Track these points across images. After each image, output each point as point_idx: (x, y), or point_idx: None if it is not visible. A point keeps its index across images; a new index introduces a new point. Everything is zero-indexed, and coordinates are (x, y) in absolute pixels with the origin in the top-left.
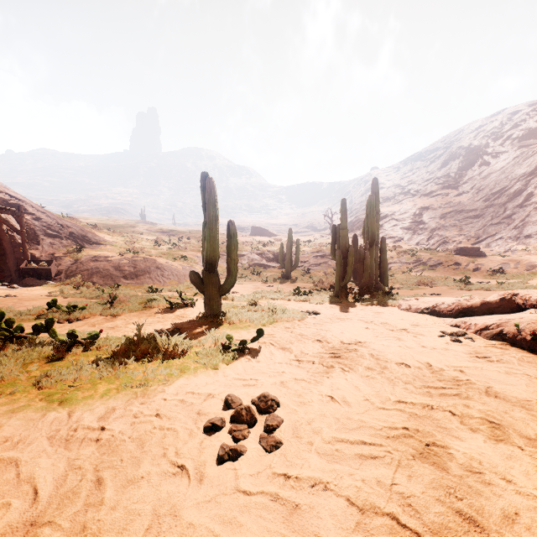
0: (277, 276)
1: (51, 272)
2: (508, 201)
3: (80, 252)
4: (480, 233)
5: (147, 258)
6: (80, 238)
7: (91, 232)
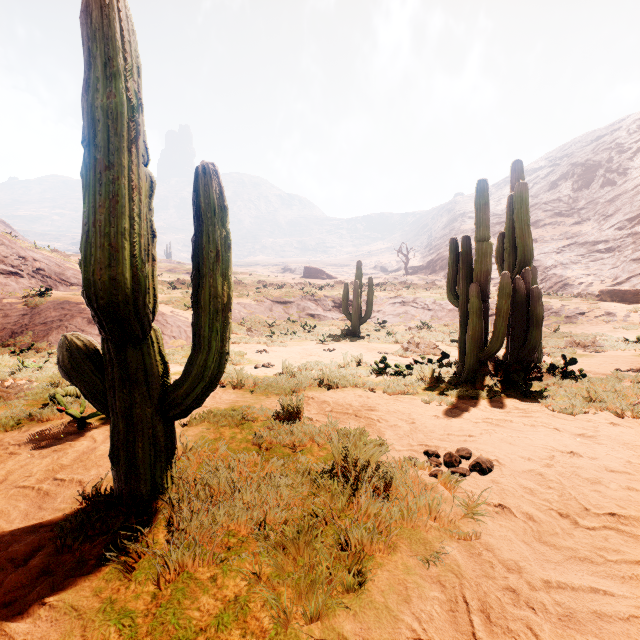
0: (339, 332)
1: None
2: None
3: (45, 296)
4: (618, 272)
5: None
6: (51, 277)
7: (72, 269)
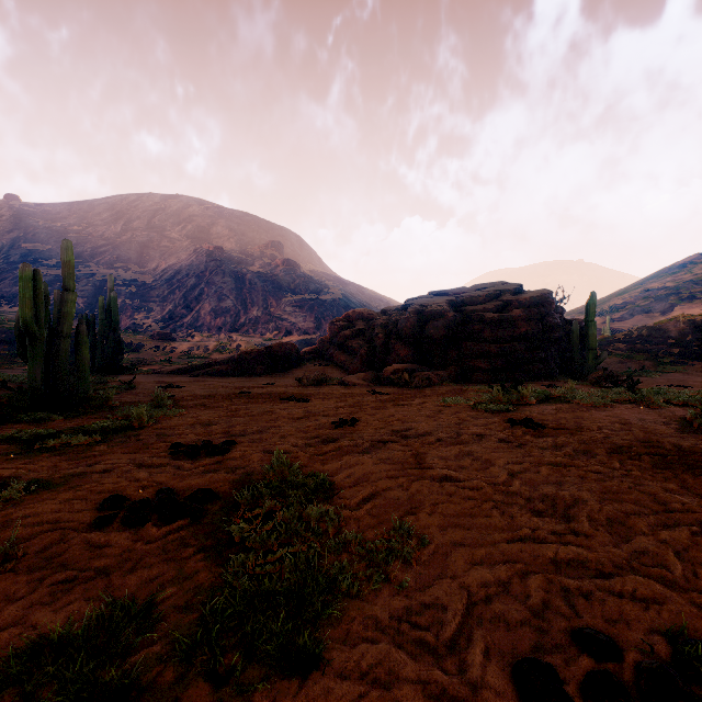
0: None
1: None
2: (188, 292)
3: None
4: (167, 318)
5: None
6: None
7: None
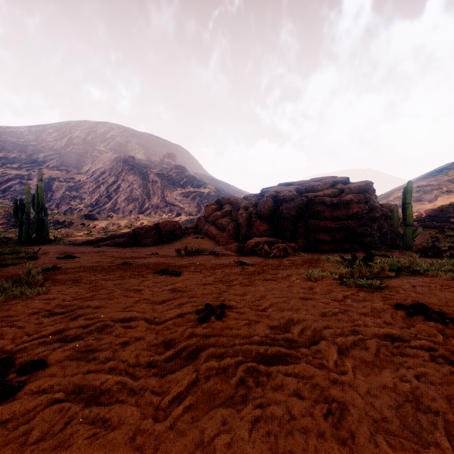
0: None
1: None
2: (109, 187)
3: None
4: (94, 204)
5: None
6: None
7: None
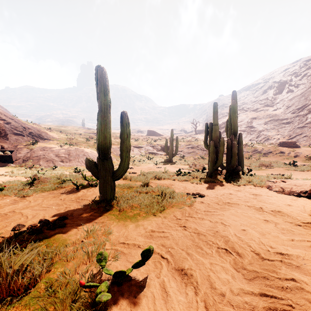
0: (163, 160)
1: (12, 158)
2: (309, 113)
3: (35, 144)
4: (291, 133)
5: (77, 148)
6: (36, 136)
7: (44, 132)
